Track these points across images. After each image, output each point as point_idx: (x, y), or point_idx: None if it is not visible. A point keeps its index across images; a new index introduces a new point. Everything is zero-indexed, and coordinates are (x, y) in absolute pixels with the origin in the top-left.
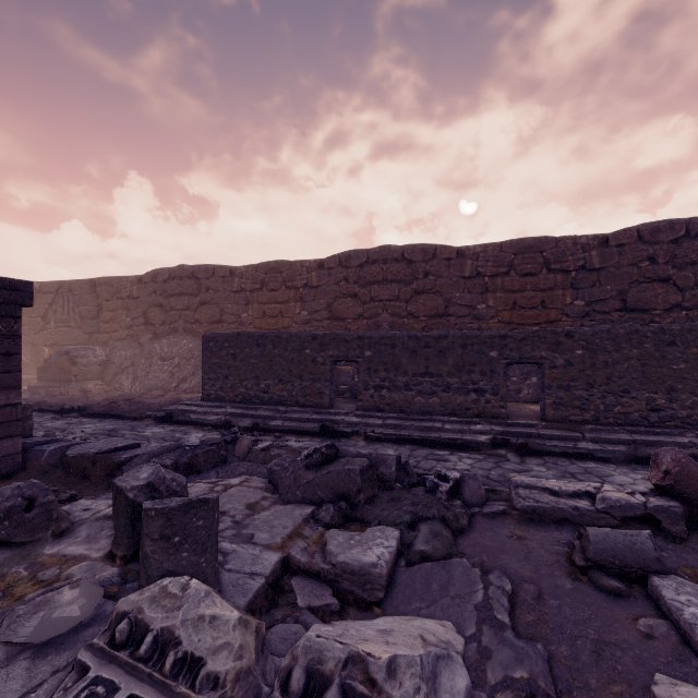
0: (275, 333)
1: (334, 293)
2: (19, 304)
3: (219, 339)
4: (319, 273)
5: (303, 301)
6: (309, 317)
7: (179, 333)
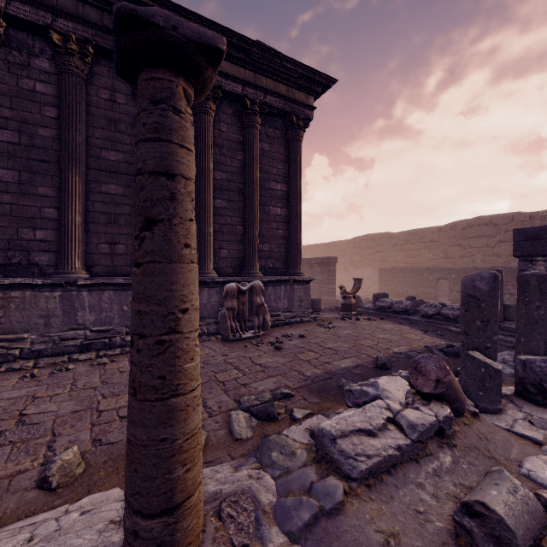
0: (410, 267)
1: (447, 244)
2: (335, 263)
3: (386, 270)
4: (438, 234)
5: (429, 249)
6: (432, 257)
7: (366, 266)
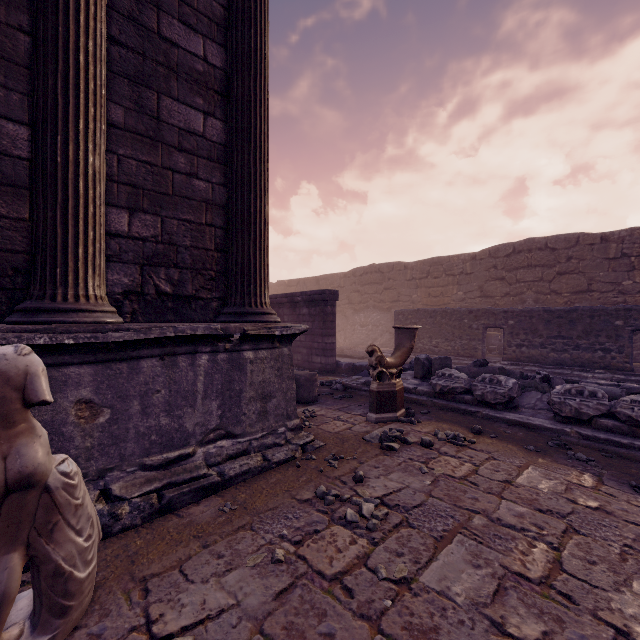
0: (442, 309)
1: (484, 278)
2: (335, 300)
3: (405, 313)
4: (471, 263)
5: (459, 284)
6: (464, 296)
7: (370, 309)
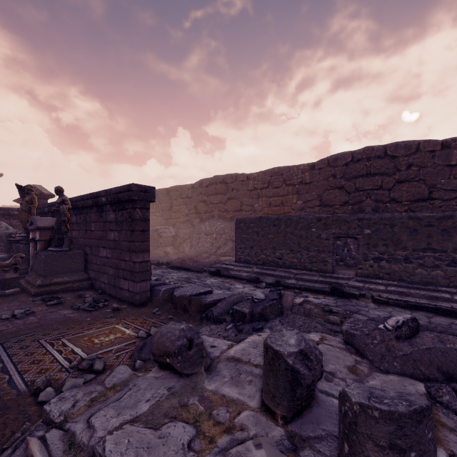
0: (287, 216)
1: (323, 187)
2: (148, 201)
3: (247, 221)
4: (311, 173)
5: (298, 194)
6: (303, 205)
7: (215, 218)
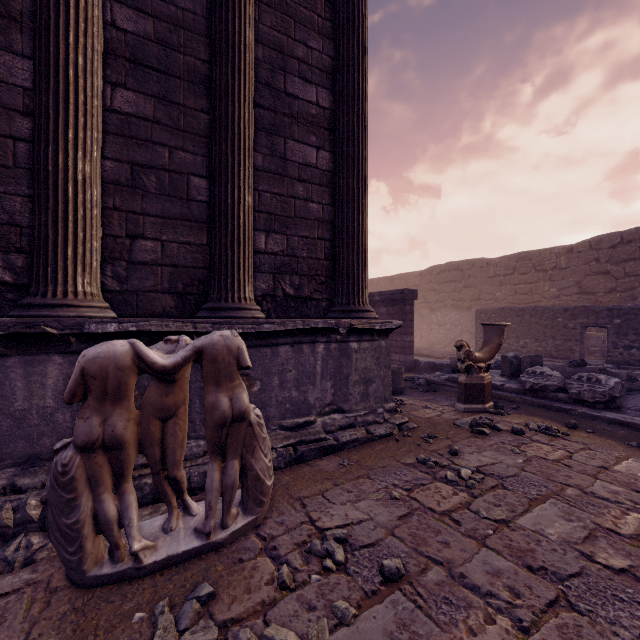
0: (531, 307)
1: (583, 272)
2: (413, 299)
3: (488, 312)
4: (567, 257)
5: (552, 280)
6: (557, 293)
7: (448, 308)
